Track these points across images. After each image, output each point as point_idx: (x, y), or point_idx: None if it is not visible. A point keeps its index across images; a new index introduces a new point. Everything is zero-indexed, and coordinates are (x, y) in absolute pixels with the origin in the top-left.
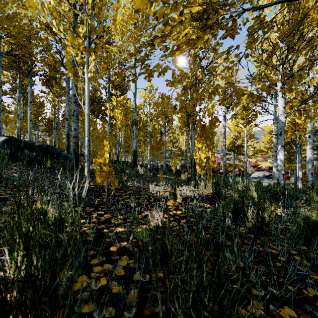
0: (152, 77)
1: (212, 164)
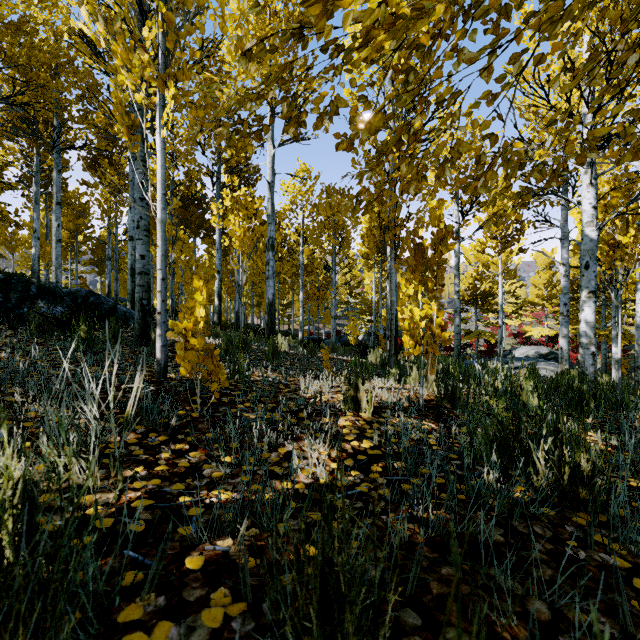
0: (304, 126)
1: (440, 331)
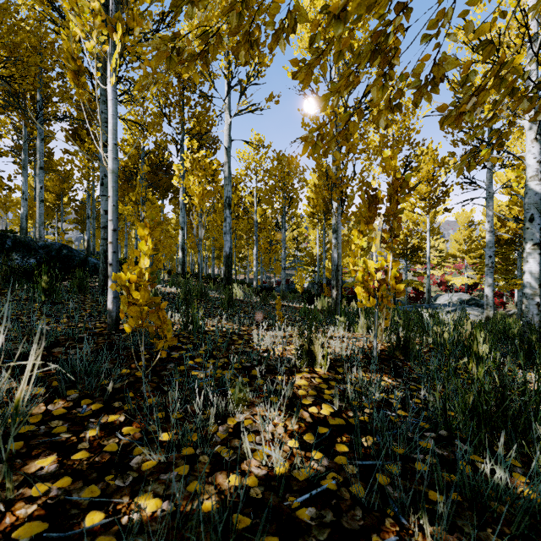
0: (256, 47)
1: (394, 283)
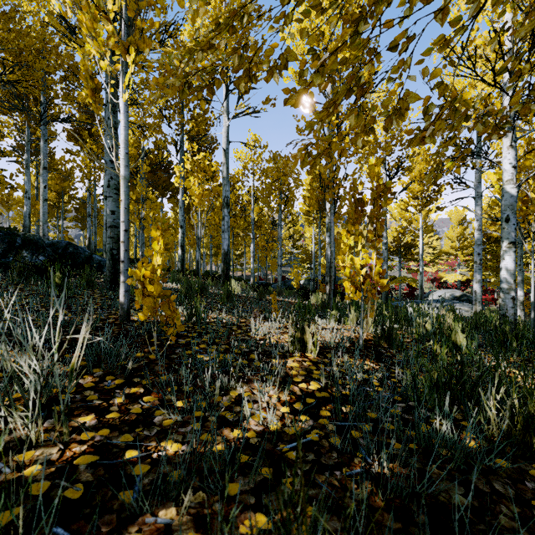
0: (254, 80)
1: (378, 278)
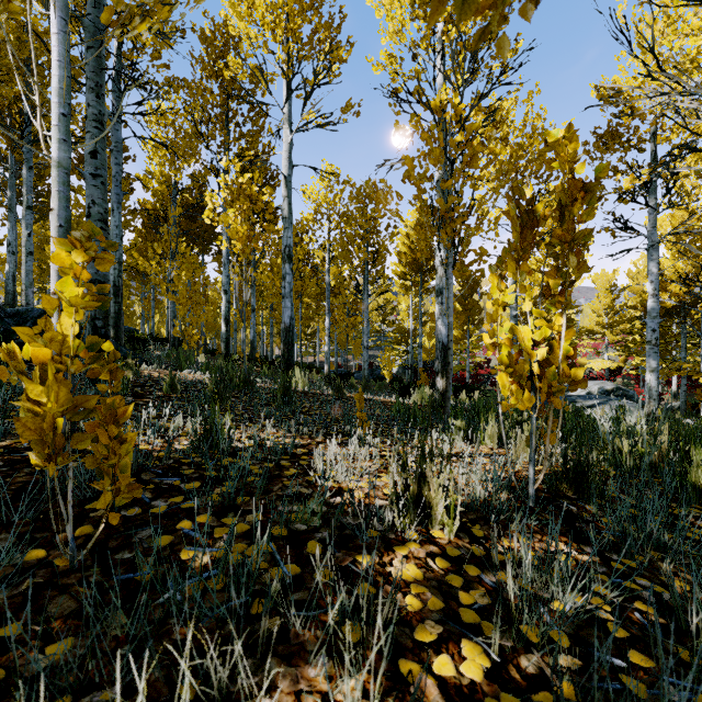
0: None
1: (567, 367)
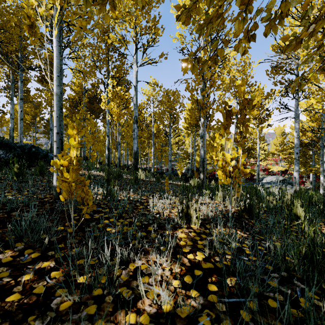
0: None
1: (243, 168)
